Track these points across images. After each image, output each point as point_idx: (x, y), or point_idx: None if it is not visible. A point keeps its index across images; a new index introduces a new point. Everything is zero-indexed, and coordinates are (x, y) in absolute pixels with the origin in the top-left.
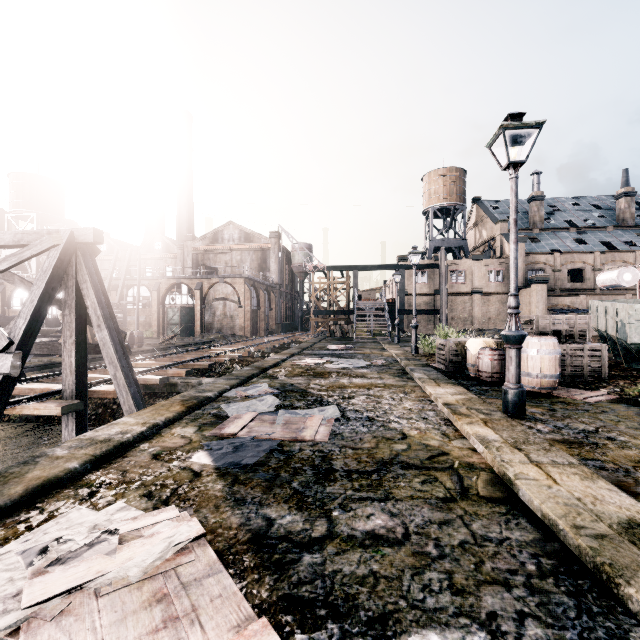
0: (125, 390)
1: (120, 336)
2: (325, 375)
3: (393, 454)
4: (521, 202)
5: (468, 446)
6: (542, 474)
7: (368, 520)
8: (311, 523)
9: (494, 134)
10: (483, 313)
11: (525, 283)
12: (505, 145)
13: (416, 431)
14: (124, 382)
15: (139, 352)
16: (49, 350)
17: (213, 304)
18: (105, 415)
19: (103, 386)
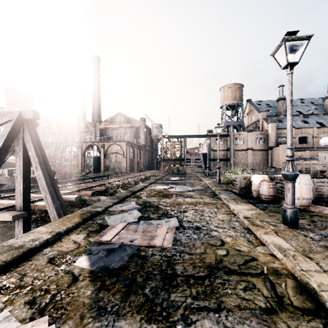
0: (51, 205)
1: (51, 173)
2: (169, 196)
3: (217, 259)
4: (273, 101)
5: (269, 252)
6: None
7: None
8: None
9: (277, 45)
10: (253, 160)
11: (275, 144)
12: (285, 51)
13: (230, 238)
14: (51, 201)
15: (69, 181)
16: (12, 181)
17: (110, 155)
18: (46, 217)
19: (42, 202)
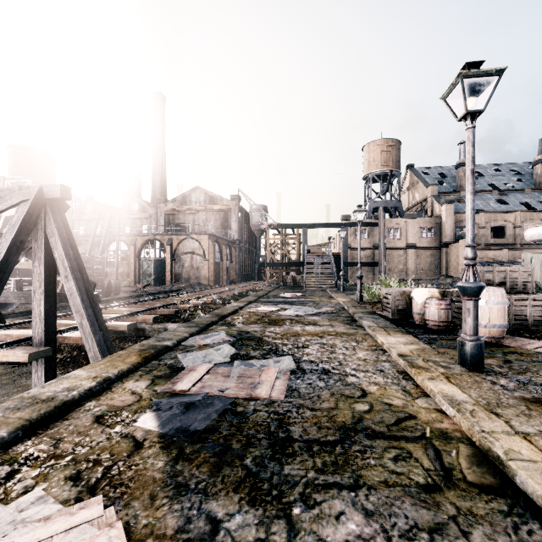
0: (90, 337)
1: (90, 286)
2: (279, 322)
3: (355, 417)
4: (449, 168)
5: (435, 407)
6: (537, 452)
7: (338, 523)
8: (266, 528)
9: (451, 84)
10: (416, 265)
11: (453, 239)
12: (463, 94)
13: (375, 387)
14: (89, 330)
15: (115, 299)
16: (26, 299)
17: (182, 257)
18: (79, 357)
19: (74, 332)
